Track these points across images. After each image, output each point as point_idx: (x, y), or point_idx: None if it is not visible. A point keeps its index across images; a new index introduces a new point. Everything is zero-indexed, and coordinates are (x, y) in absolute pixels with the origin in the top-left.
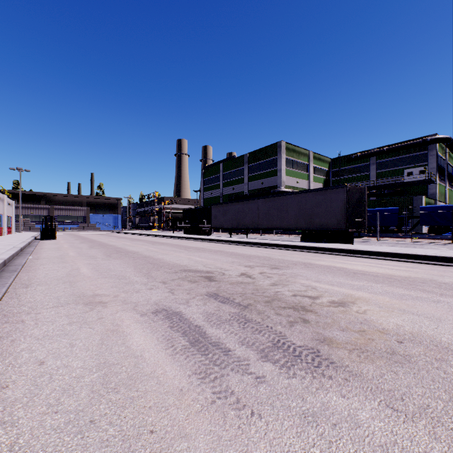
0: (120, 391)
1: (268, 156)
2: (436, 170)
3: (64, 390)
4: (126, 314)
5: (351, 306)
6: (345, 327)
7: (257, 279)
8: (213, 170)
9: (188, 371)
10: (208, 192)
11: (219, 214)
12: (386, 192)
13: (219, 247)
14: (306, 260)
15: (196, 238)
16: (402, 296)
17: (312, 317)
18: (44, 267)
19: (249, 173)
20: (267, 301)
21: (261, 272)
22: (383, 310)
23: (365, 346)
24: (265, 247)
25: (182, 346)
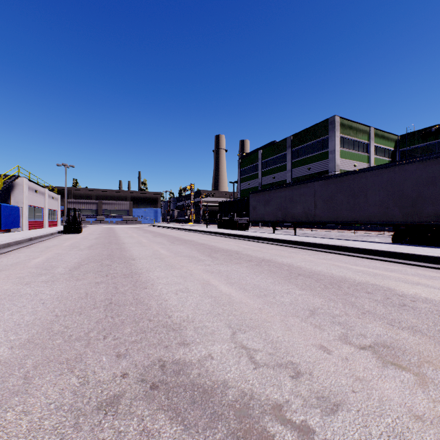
0: None
1: (317, 136)
2: None
3: None
4: None
5: None
6: None
7: None
8: (250, 158)
9: None
10: (245, 182)
11: (259, 204)
12: None
13: (263, 250)
14: None
15: (230, 234)
16: None
17: None
18: None
19: (292, 158)
20: None
21: None
22: None
23: None
24: (341, 253)
25: None
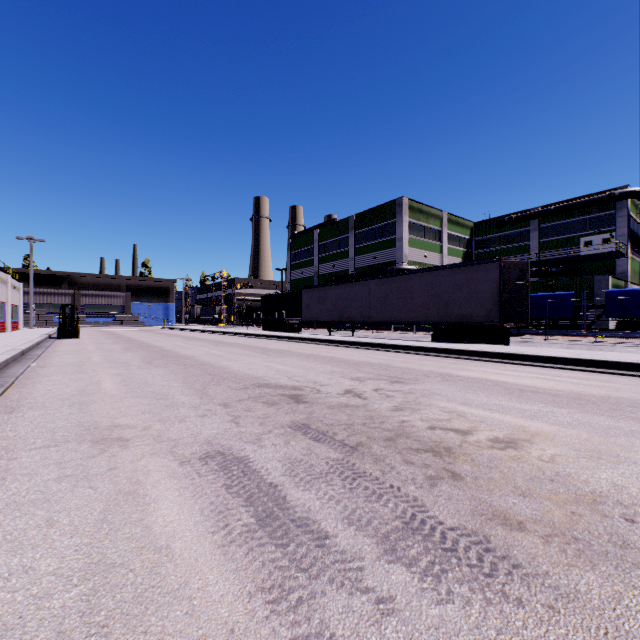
0: (113, 634)
1: (383, 218)
2: (627, 239)
3: (6, 629)
4: (156, 461)
5: (528, 448)
6: (526, 488)
7: (370, 399)
8: (304, 239)
9: (249, 583)
10: (297, 270)
11: (313, 302)
12: (553, 271)
13: (313, 349)
14: (443, 370)
15: (279, 336)
16: (607, 429)
17: (466, 468)
18: (48, 379)
19: (356, 243)
20: (389, 437)
21: (376, 389)
22: (582, 455)
23: (570, 529)
24: (380, 349)
25: (242, 526)
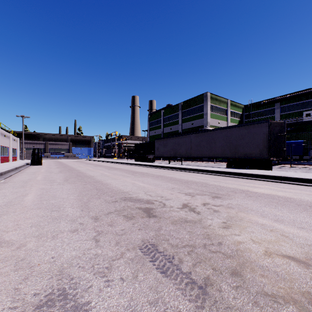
0: None
1: (197, 103)
2: None
3: None
4: None
5: None
6: None
7: (202, 214)
8: (156, 115)
9: None
10: (153, 131)
11: (160, 146)
12: (288, 129)
13: (160, 172)
14: (242, 187)
15: (143, 164)
16: None
17: None
18: None
19: (182, 116)
20: (234, 270)
21: (204, 203)
22: None
23: None
24: (198, 172)
25: None
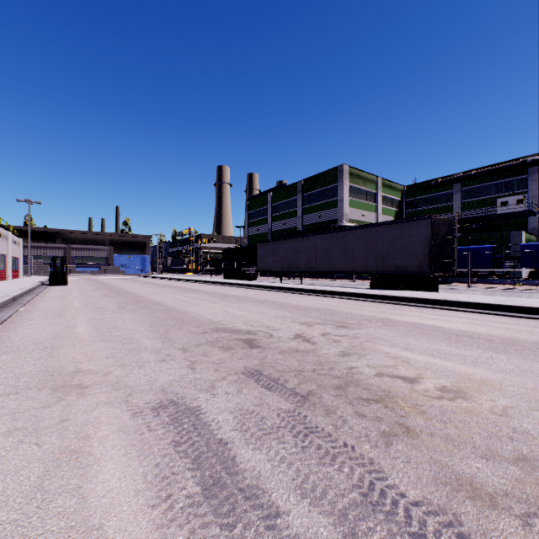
0: None
1: (327, 183)
2: (538, 199)
3: None
4: (109, 412)
5: (477, 399)
6: (487, 449)
7: (318, 344)
8: (259, 201)
9: None
10: (253, 227)
11: (267, 254)
12: (474, 227)
13: (266, 295)
14: (382, 315)
15: (238, 283)
16: None
17: (419, 423)
18: (30, 323)
19: (303, 204)
20: (339, 386)
21: (323, 333)
22: (535, 408)
23: None
24: (325, 296)
25: (186, 498)
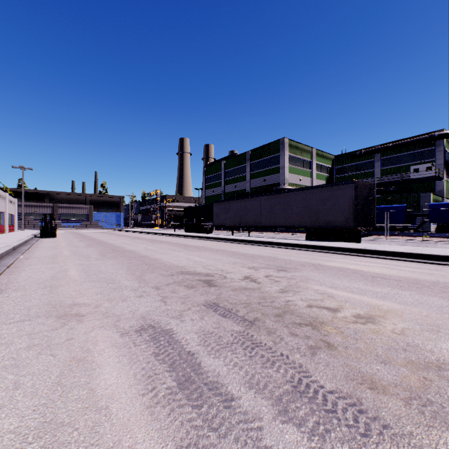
0: None
1: (270, 153)
2: (444, 167)
3: None
4: (103, 333)
5: (383, 323)
6: (386, 357)
7: (263, 284)
8: (215, 167)
9: (170, 442)
10: (210, 190)
11: (221, 212)
12: (391, 190)
13: (221, 246)
14: (314, 261)
15: (197, 236)
16: (441, 308)
17: (338, 339)
18: (30, 268)
19: (251, 170)
20: (278, 314)
21: (267, 275)
22: (425, 329)
23: (424, 392)
24: (268, 246)
25: (166, 389)
